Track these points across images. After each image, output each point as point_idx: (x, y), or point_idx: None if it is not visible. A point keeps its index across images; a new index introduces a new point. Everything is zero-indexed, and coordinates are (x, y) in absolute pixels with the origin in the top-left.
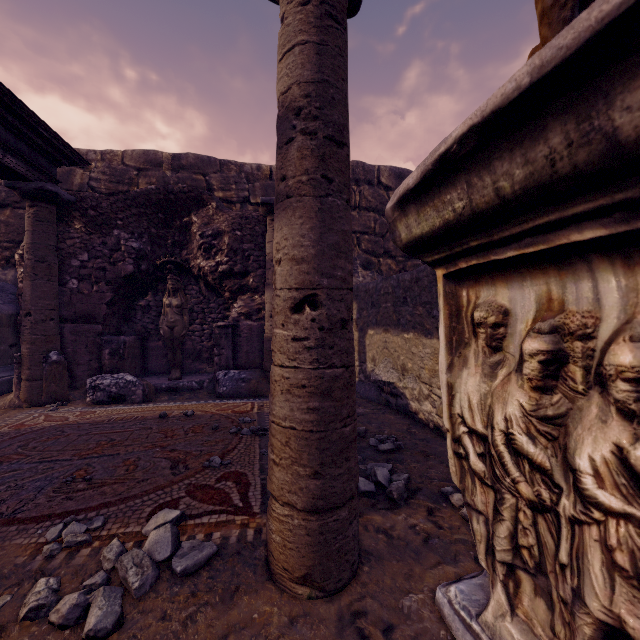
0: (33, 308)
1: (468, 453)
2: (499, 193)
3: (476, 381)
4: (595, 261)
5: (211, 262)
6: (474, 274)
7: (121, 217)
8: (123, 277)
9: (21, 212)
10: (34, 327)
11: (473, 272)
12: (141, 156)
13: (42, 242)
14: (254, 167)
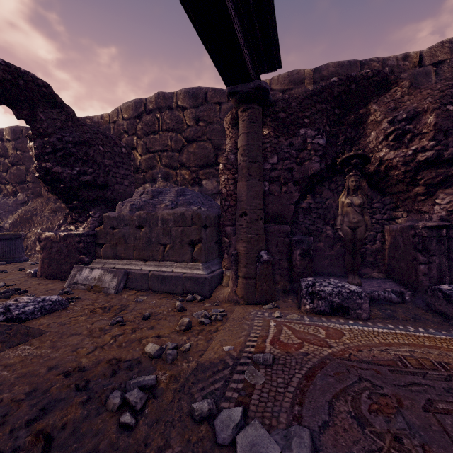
0: (248, 208)
1: None
2: None
3: None
4: None
5: (403, 151)
6: None
7: (307, 115)
8: (308, 176)
9: (202, 144)
10: (249, 226)
11: None
12: (285, 78)
13: (254, 143)
14: (399, 58)
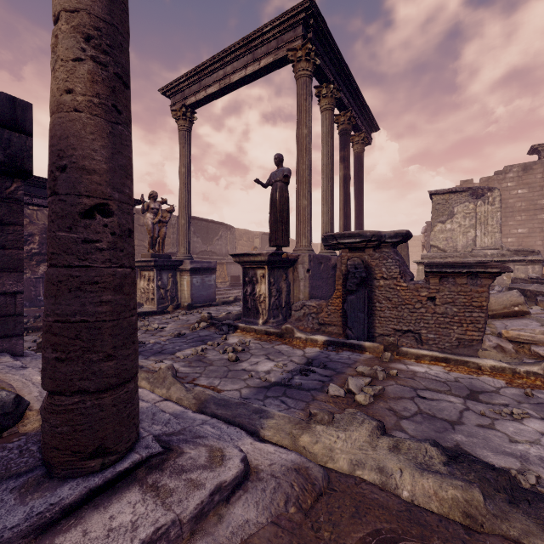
0: None
1: (142, 290)
2: (144, 265)
3: (143, 282)
4: (151, 271)
5: (27, 248)
6: (143, 270)
7: None
8: None
9: None
10: None
11: (143, 270)
12: None
13: None
14: None
